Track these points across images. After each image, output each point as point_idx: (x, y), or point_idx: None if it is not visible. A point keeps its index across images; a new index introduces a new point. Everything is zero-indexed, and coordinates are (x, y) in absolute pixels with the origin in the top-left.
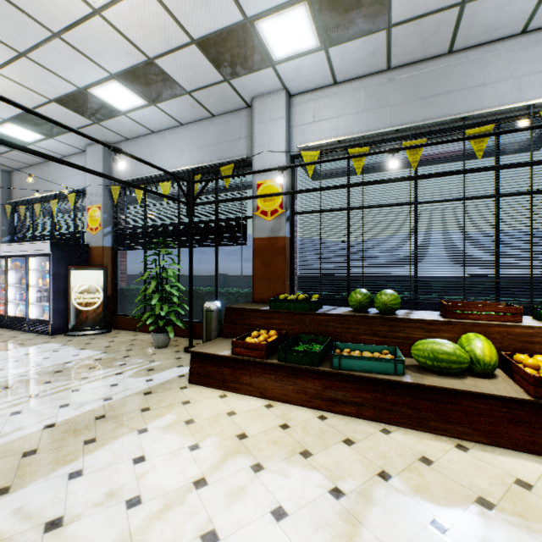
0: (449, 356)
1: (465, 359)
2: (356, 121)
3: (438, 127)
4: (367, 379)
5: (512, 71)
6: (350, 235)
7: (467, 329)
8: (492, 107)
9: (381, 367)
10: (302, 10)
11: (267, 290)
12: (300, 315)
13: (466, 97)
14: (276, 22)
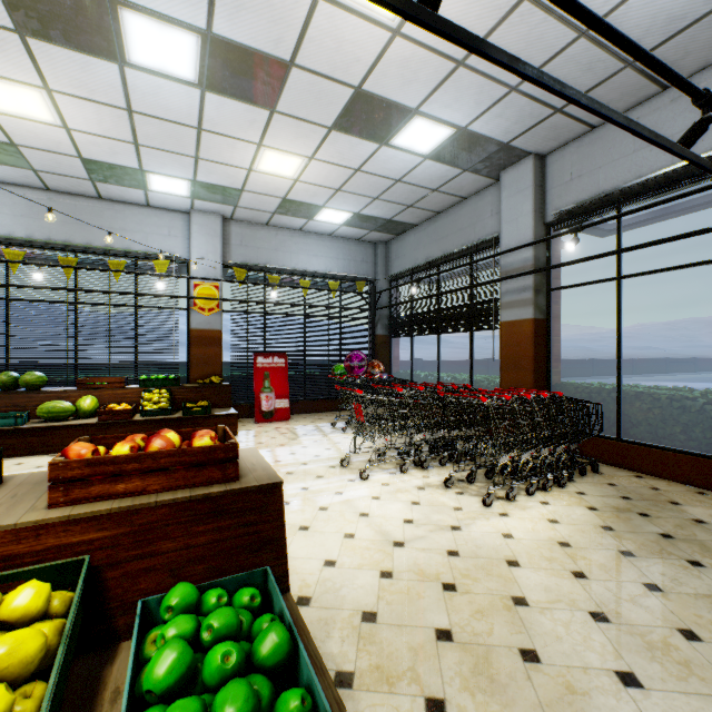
0: (59, 409)
1: (70, 409)
2: (15, 223)
3: (93, 250)
4: None
5: (144, 228)
6: (7, 324)
7: (90, 394)
8: (131, 247)
9: (5, 423)
10: None
11: None
12: None
13: (114, 235)
14: None
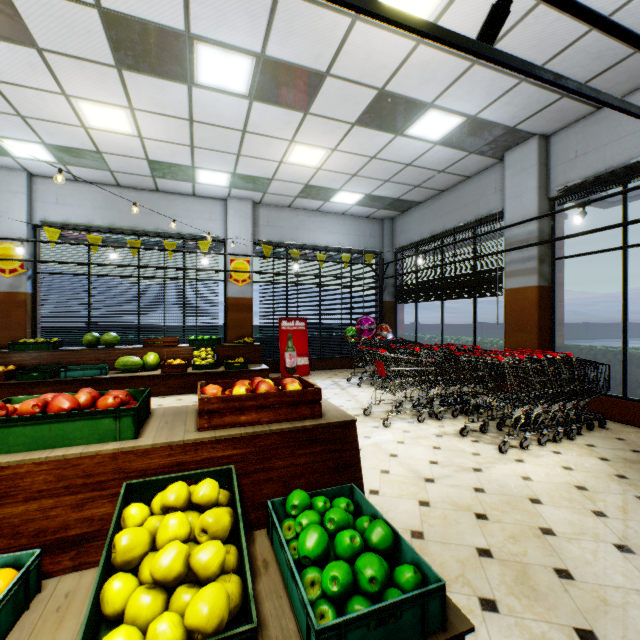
0: (132, 363)
1: (140, 363)
2: (95, 213)
3: (152, 233)
4: (84, 381)
5: (190, 214)
6: (89, 295)
7: (152, 351)
8: (181, 230)
9: (93, 373)
10: (40, 146)
11: (5, 338)
12: (40, 353)
13: (167, 220)
14: (16, 143)
